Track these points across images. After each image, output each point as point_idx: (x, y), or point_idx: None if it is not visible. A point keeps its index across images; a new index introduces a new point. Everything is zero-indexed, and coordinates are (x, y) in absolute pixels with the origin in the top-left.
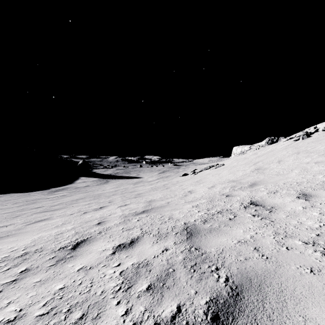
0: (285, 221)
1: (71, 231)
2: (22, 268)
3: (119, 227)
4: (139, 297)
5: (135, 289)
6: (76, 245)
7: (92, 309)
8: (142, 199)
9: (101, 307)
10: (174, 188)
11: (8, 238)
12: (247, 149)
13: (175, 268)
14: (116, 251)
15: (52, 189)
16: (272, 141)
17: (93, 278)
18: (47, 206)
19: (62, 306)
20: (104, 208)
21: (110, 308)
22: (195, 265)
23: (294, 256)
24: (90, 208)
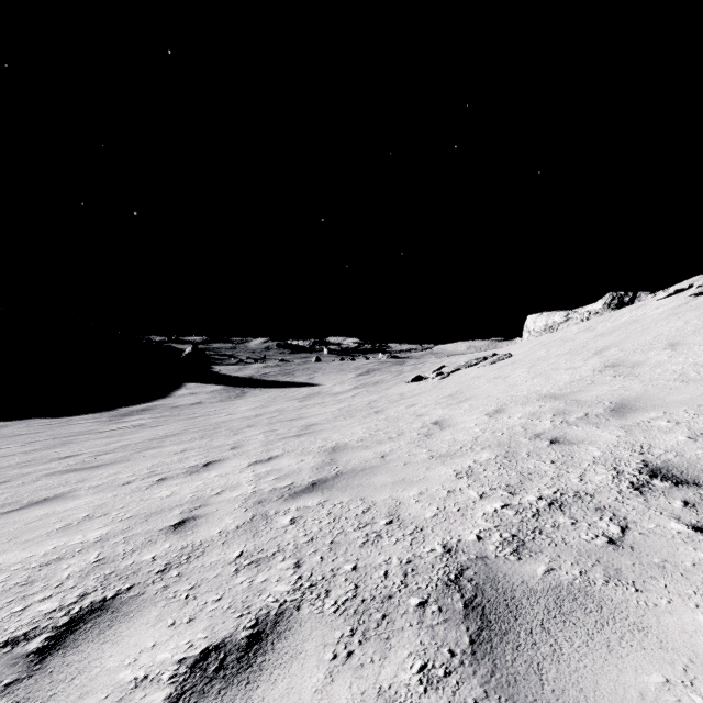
0: None
1: (89, 554)
2: None
3: (230, 546)
4: None
5: None
6: (64, 632)
7: None
8: (316, 441)
9: None
10: (395, 412)
11: None
12: (559, 320)
13: None
14: (178, 699)
15: (121, 410)
16: (620, 301)
17: None
18: (88, 455)
19: None
20: (213, 467)
21: None
22: None
23: None
24: (181, 465)
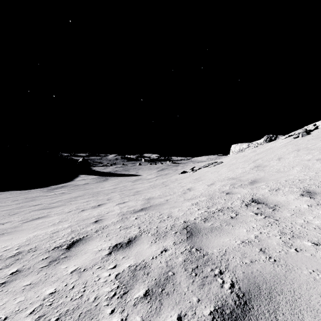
0: (290, 219)
1: (68, 230)
2: (13, 269)
3: (116, 225)
4: (136, 305)
5: (131, 295)
6: (72, 244)
7: (83, 318)
8: (141, 196)
9: (93, 317)
10: (173, 186)
11: (3, 236)
12: (245, 147)
13: (175, 271)
14: (112, 251)
15: (52, 187)
16: (270, 139)
17: (87, 282)
18: (46, 204)
19: (51, 315)
20: (102, 206)
21: (103, 318)
22: (197, 268)
23: (305, 259)
24: (88, 205)
